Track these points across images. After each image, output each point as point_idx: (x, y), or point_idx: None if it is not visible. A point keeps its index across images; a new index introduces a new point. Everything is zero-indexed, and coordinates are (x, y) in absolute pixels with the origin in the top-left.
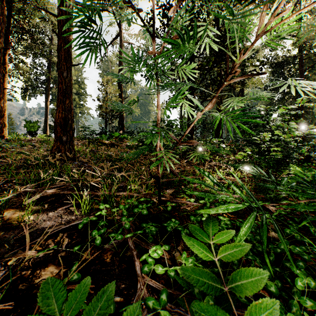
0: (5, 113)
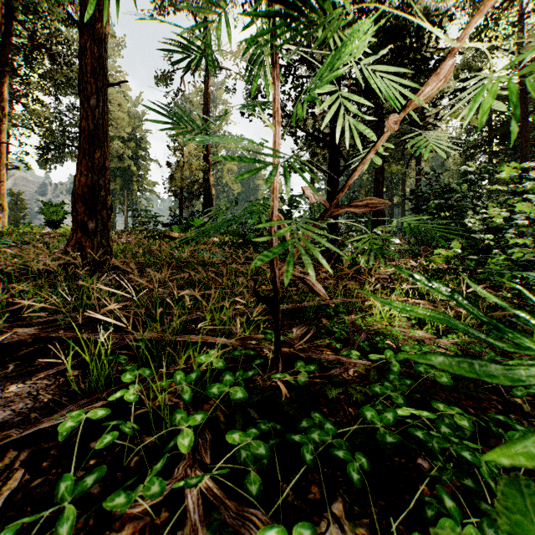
0: (3, 187)
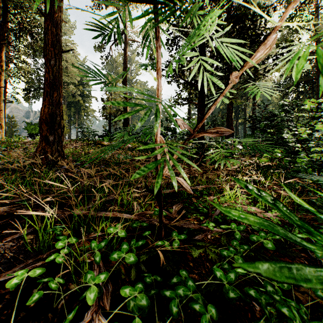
0: (2, 114)
